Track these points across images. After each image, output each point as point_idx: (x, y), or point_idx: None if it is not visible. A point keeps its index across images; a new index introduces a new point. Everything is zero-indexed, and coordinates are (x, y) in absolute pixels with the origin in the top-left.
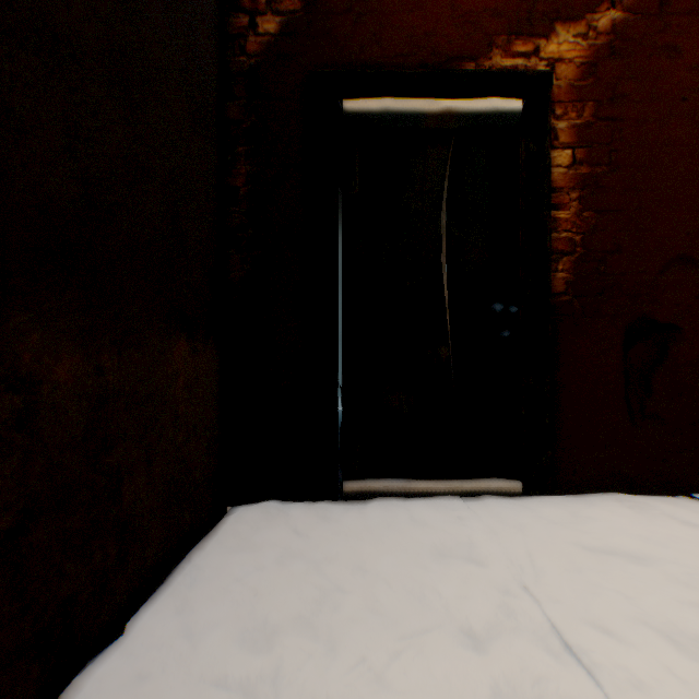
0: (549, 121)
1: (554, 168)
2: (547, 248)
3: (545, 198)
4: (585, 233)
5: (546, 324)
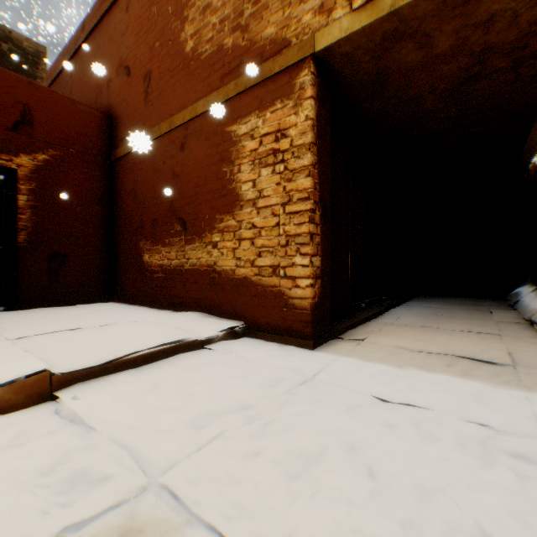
0: (19, 185)
1: (21, 201)
2: (18, 227)
3: (17, 210)
4: (35, 224)
5: (17, 253)
